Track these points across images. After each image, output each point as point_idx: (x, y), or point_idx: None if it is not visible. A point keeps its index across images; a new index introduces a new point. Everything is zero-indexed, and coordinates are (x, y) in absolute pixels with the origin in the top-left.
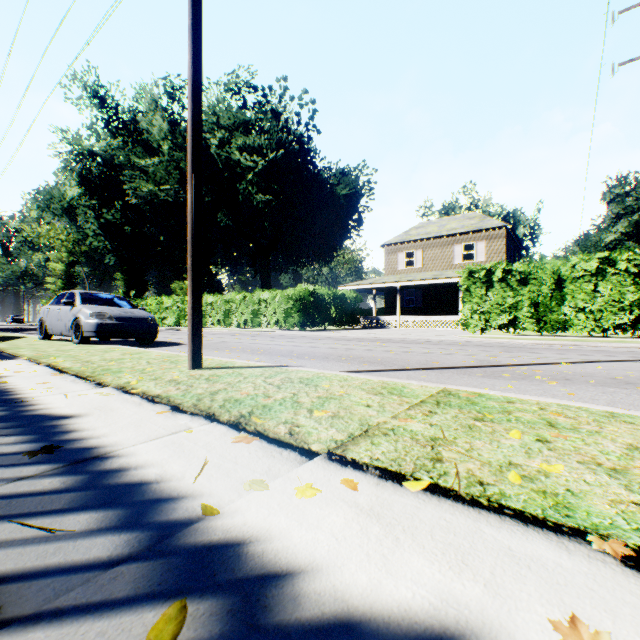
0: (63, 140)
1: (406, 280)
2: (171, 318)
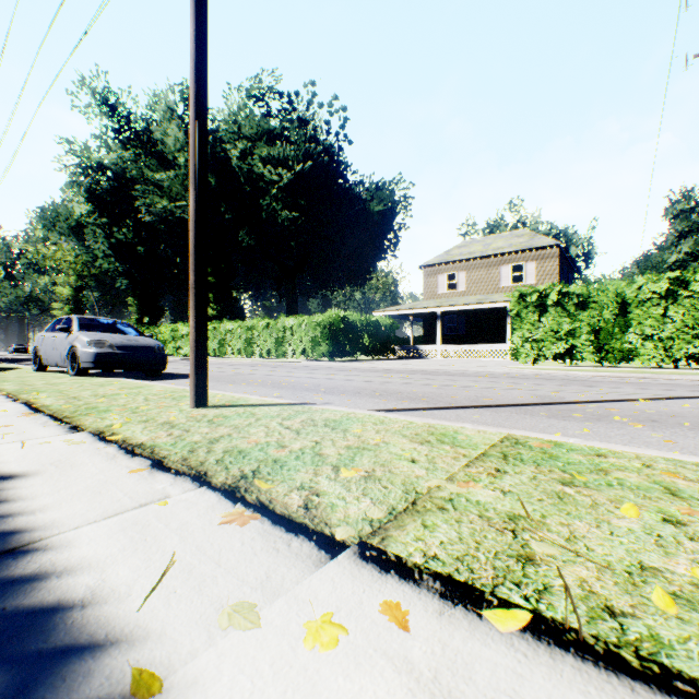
0: (70, 152)
1: (447, 305)
2: (187, 347)
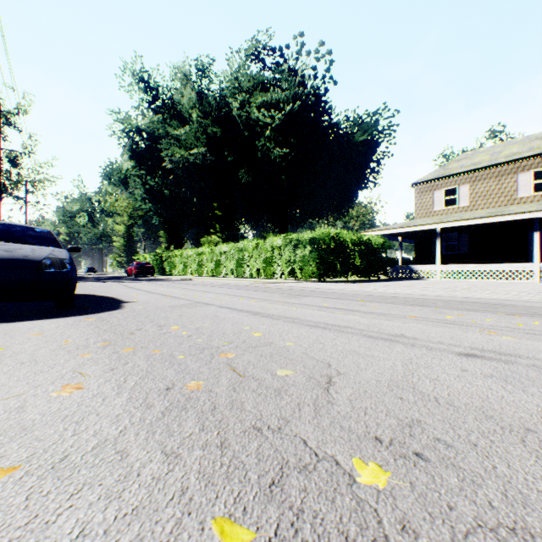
0: (116, 120)
1: (450, 220)
2: (191, 268)
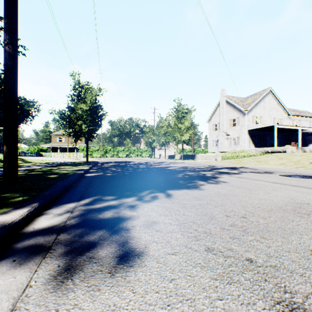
0: None
1: (62, 145)
2: None
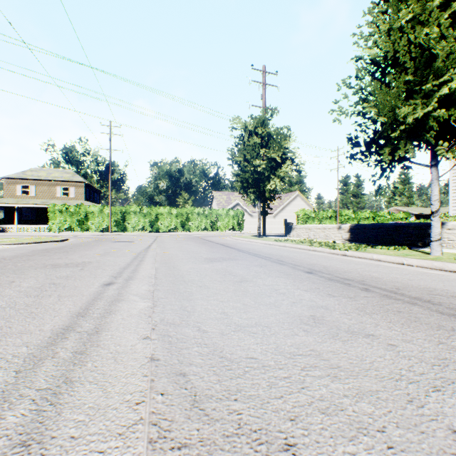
0: None
1: (23, 203)
2: None
